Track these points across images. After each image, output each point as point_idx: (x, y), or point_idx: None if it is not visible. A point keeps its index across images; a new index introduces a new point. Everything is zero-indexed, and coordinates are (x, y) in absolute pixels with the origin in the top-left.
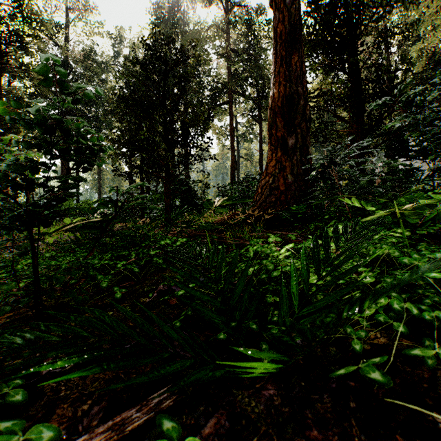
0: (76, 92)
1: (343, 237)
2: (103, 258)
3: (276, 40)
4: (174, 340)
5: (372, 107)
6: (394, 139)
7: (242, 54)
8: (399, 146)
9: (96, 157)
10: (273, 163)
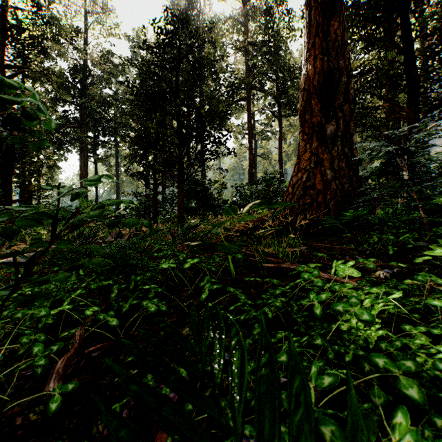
0: None
1: None
2: (74, 292)
3: (310, 6)
4: None
5: None
6: None
7: (260, 47)
8: None
9: None
10: (307, 156)
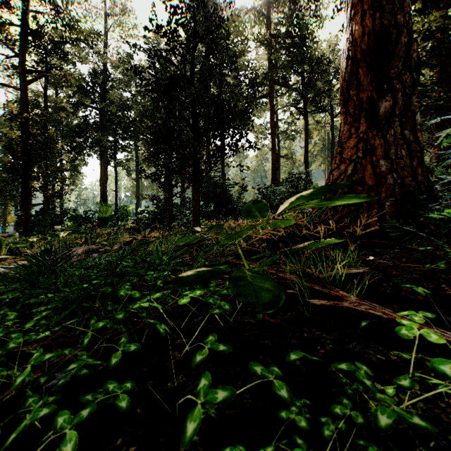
0: None
1: None
2: None
3: None
4: None
5: None
6: None
7: (284, 39)
8: None
9: None
10: (353, 143)
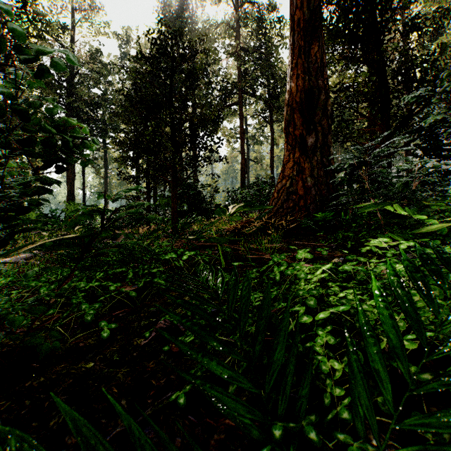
0: (37, 57)
1: (388, 252)
2: (95, 276)
3: (294, 29)
4: (175, 436)
5: (411, 97)
6: (424, 138)
7: (252, 53)
8: (429, 145)
9: (71, 150)
10: (291, 165)
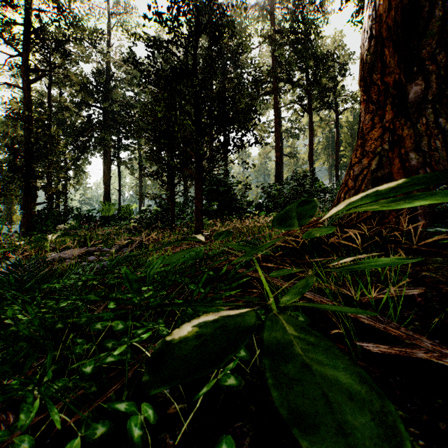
0: None
1: None
2: None
3: None
4: None
5: None
6: None
7: (288, 35)
8: None
9: None
10: (377, 133)
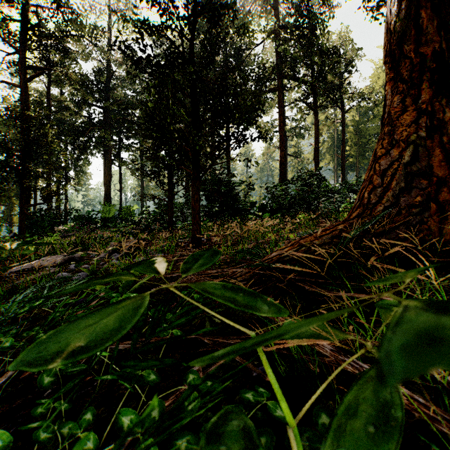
0: None
1: None
2: None
3: None
4: None
5: None
6: None
7: (293, 31)
8: None
9: None
10: (410, 118)
